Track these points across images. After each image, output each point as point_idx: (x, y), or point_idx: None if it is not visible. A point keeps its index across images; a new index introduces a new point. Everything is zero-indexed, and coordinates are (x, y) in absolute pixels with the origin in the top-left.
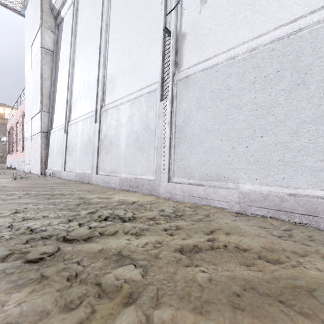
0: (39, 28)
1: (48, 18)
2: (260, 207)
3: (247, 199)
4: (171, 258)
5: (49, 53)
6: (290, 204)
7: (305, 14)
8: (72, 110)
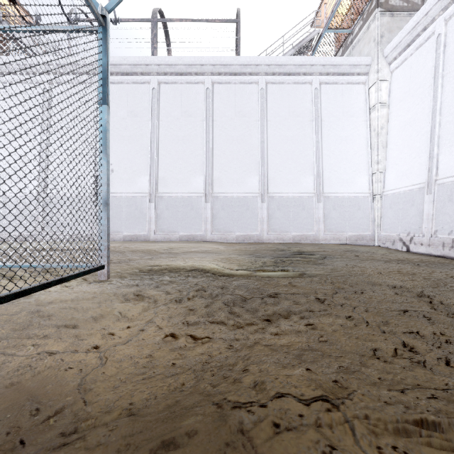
0: None
1: None
2: (128, 238)
3: (125, 237)
4: None
5: None
6: (134, 236)
7: (138, 192)
8: None
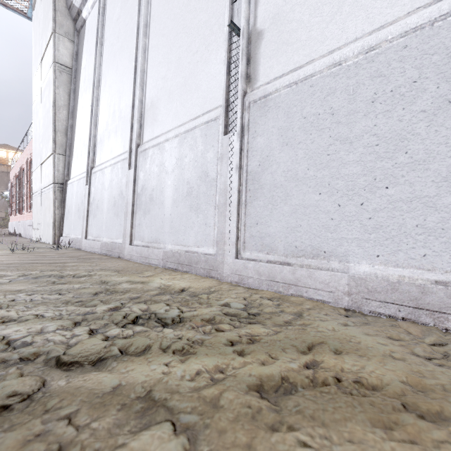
0: (51, 35)
1: (64, 20)
2: (385, 302)
3: (363, 288)
4: (243, 408)
5: (65, 70)
6: (437, 299)
7: None
8: (96, 152)
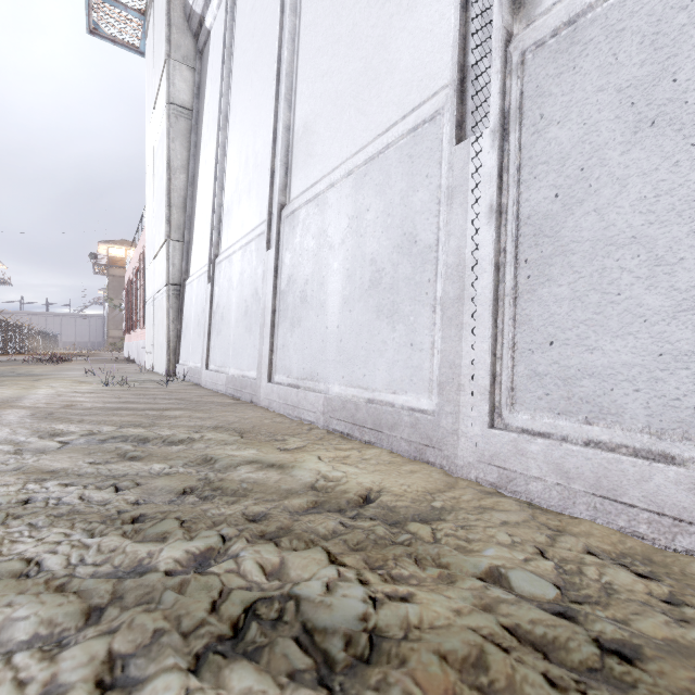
0: (164, 64)
1: (181, 39)
2: None
3: None
4: None
5: (183, 114)
6: None
7: None
8: (222, 229)
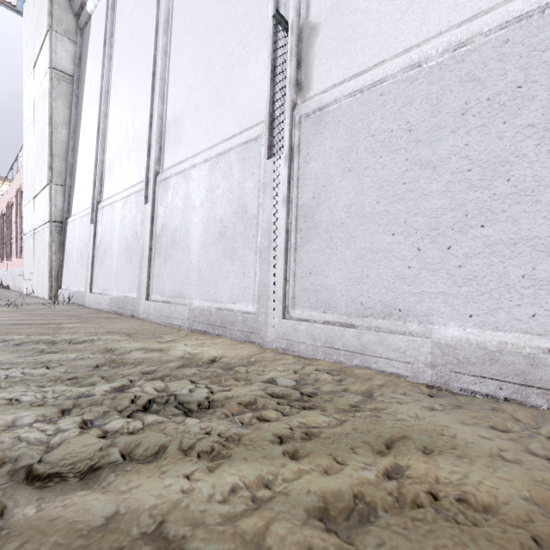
0: (46, 33)
1: (63, 15)
2: (481, 377)
3: (452, 359)
4: None
5: (65, 78)
6: None
7: None
8: (104, 181)
